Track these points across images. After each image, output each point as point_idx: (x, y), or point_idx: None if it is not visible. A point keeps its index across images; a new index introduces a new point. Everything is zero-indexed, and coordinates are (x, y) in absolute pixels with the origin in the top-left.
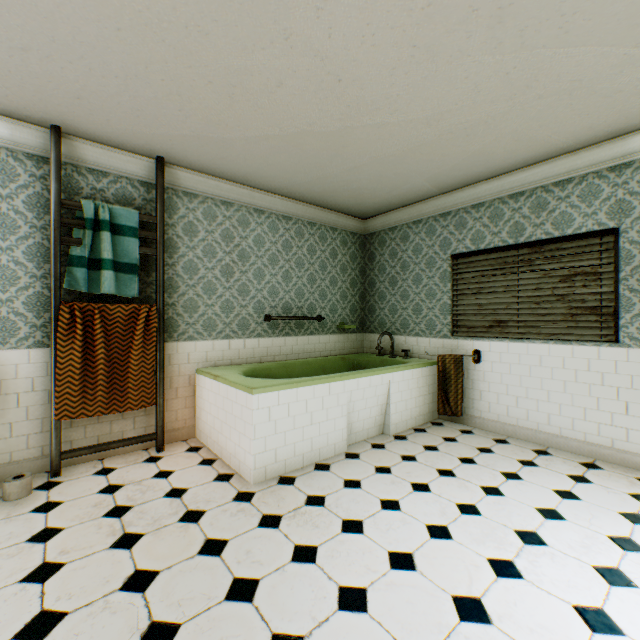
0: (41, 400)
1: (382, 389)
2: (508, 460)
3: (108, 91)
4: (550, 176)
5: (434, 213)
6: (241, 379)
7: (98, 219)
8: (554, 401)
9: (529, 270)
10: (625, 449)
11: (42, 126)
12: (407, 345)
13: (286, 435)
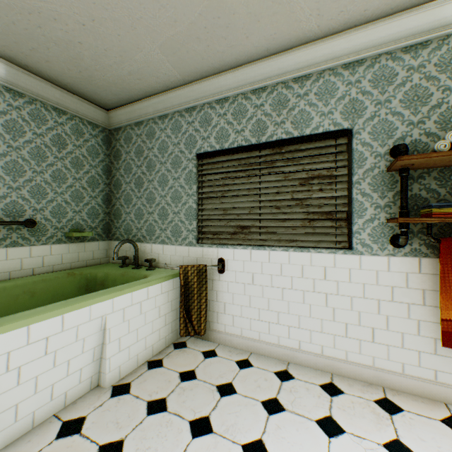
0: None
1: (93, 326)
2: (252, 406)
3: None
4: (291, 70)
5: (180, 107)
6: None
7: None
8: (294, 312)
9: (271, 172)
10: (358, 361)
11: None
12: (154, 254)
13: None
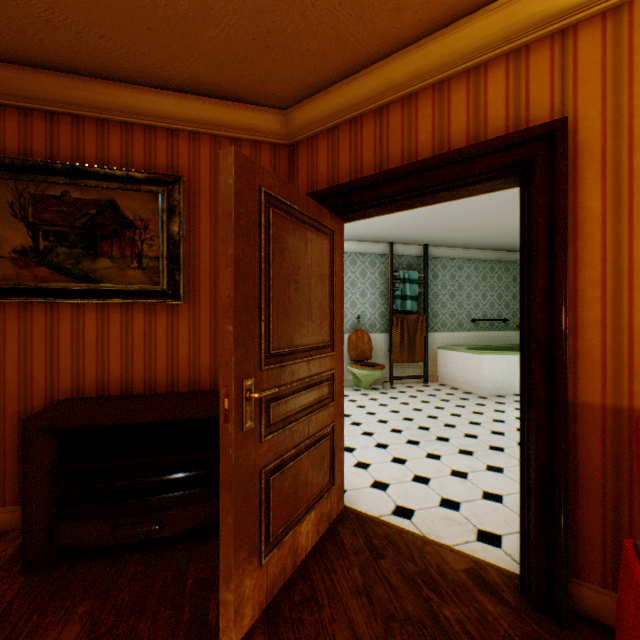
0: (382, 355)
1: None
2: None
3: (424, 233)
4: None
5: None
6: (471, 350)
7: (403, 278)
8: None
9: None
10: None
11: (385, 243)
12: None
13: (498, 377)
